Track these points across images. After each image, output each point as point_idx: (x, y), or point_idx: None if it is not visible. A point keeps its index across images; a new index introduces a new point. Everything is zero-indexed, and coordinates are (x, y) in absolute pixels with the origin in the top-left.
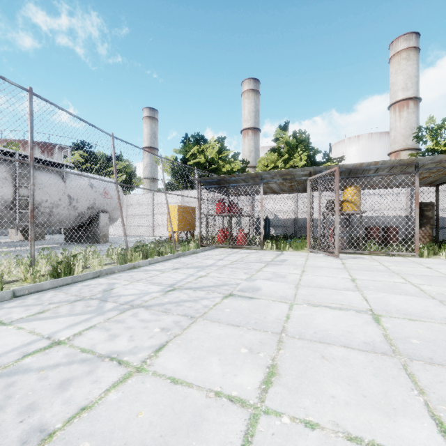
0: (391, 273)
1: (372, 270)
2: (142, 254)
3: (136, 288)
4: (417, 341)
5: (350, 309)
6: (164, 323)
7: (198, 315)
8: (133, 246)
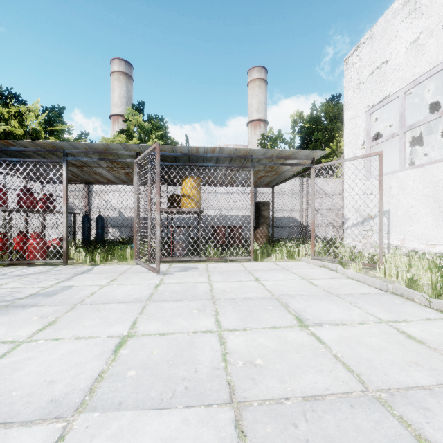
0: (208, 301)
1: (185, 298)
2: None
3: None
4: None
5: None
6: None
7: None
8: None
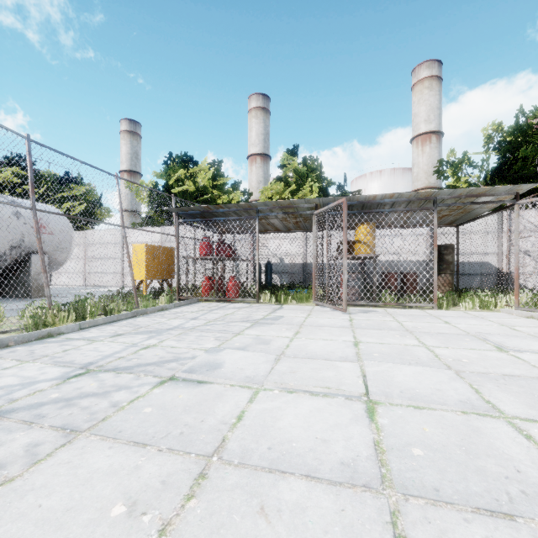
0: (404, 332)
1: (383, 328)
2: (76, 313)
3: (18, 375)
4: (421, 450)
5: (338, 394)
6: (4, 451)
7: (87, 425)
8: (62, 302)
